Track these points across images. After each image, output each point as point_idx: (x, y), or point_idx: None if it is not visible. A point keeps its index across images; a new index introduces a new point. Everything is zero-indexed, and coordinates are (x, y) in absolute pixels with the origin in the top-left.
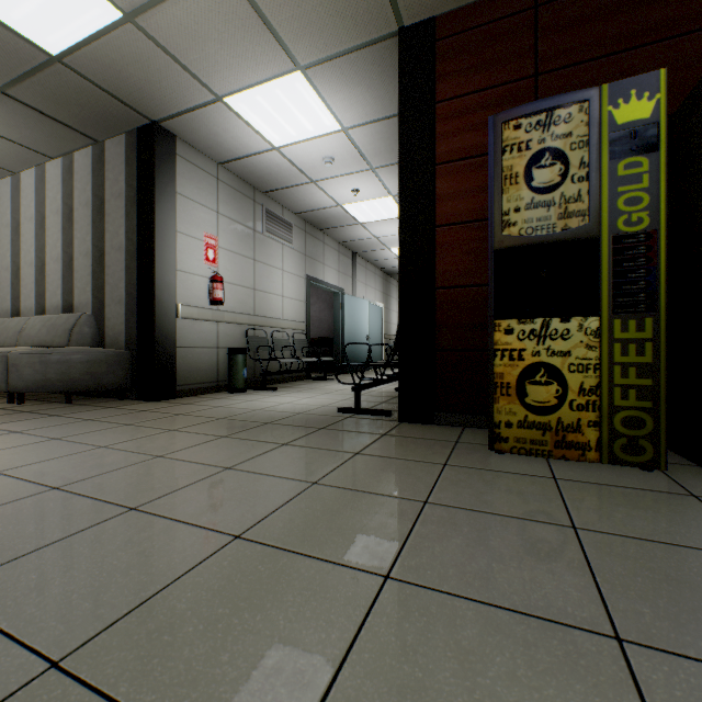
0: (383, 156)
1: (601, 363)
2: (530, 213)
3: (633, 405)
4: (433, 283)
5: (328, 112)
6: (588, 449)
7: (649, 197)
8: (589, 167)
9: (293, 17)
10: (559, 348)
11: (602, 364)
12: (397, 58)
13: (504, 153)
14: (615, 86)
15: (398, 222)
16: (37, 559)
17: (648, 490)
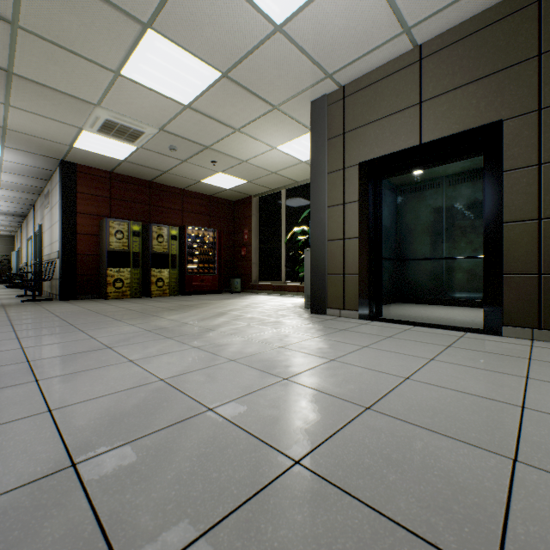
0: (15, 171)
1: (131, 278)
2: (116, 243)
3: (137, 286)
4: (77, 252)
5: (0, 155)
6: (129, 295)
7: (139, 246)
8: (129, 237)
9: (20, 142)
10: (123, 274)
11: (131, 278)
12: (55, 162)
13: (110, 228)
14: (134, 222)
15: (62, 229)
16: (56, 311)
17: (140, 299)
